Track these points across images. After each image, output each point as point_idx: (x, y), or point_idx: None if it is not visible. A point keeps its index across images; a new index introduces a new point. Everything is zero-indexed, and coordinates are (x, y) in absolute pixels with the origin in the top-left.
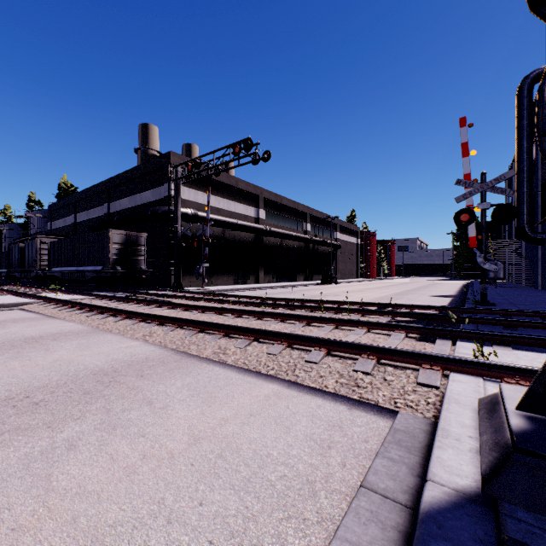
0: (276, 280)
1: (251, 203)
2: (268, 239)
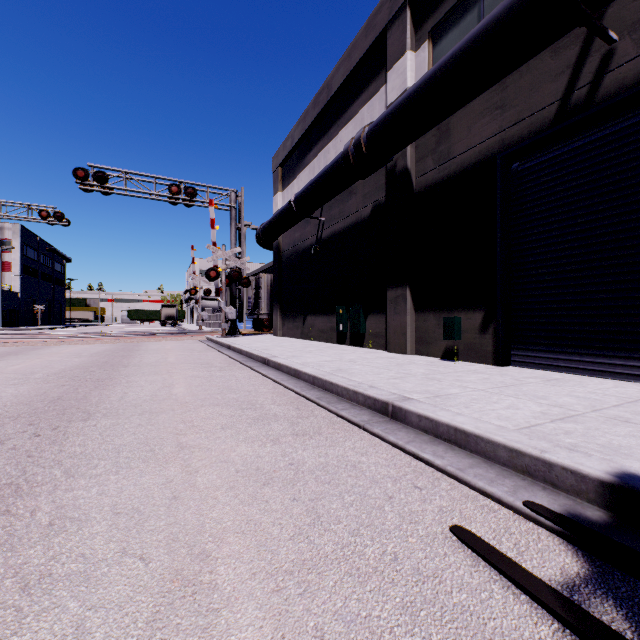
0: (542, 350)
1: (373, 86)
2: (446, 149)
